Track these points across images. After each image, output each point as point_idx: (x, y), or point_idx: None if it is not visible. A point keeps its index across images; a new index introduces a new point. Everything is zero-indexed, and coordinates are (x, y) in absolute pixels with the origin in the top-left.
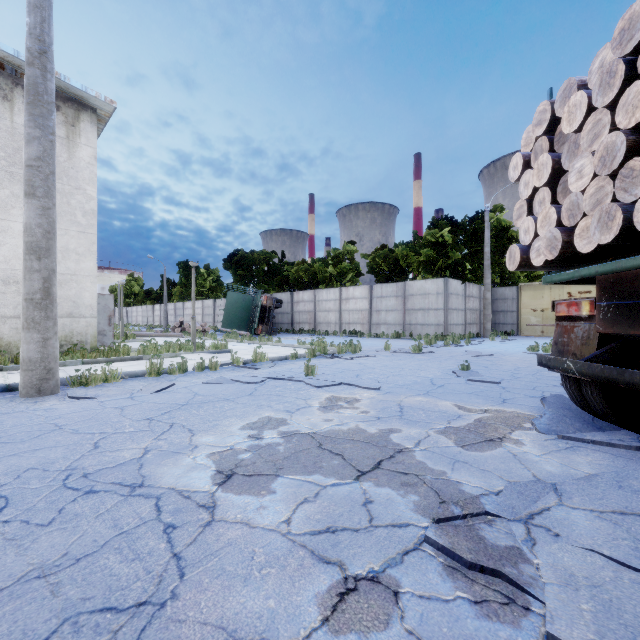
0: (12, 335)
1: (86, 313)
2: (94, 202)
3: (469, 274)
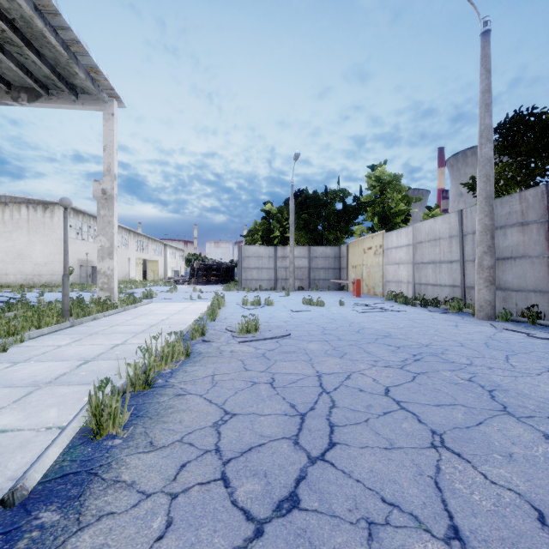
0: (37, 280)
1: (57, 274)
2: (59, 235)
3: (272, 240)
